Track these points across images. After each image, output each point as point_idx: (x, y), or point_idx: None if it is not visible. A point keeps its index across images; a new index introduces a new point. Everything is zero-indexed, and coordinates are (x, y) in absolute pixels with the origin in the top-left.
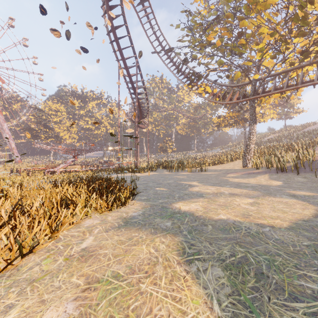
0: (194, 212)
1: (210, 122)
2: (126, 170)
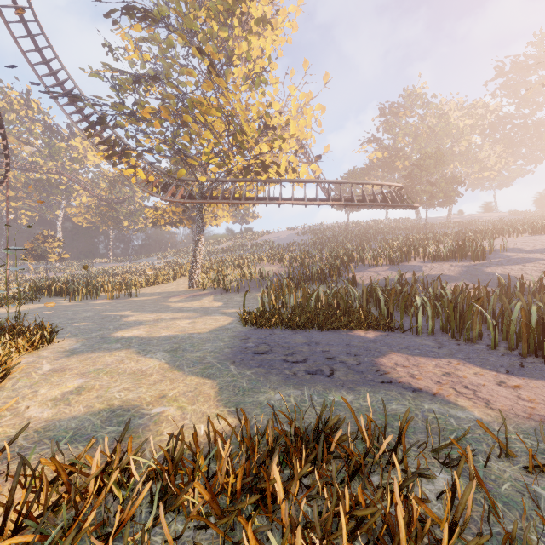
0: (139, 336)
1: (141, 213)
2: None
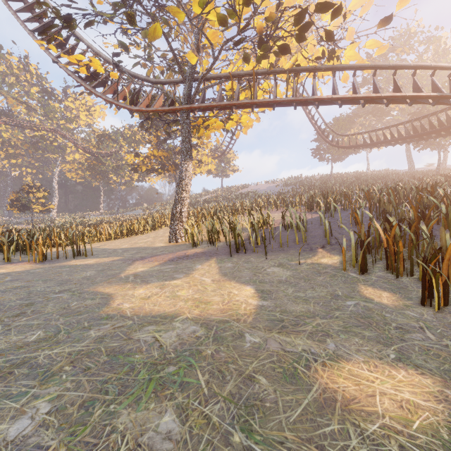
0: None
1: (127, 166)
2: None
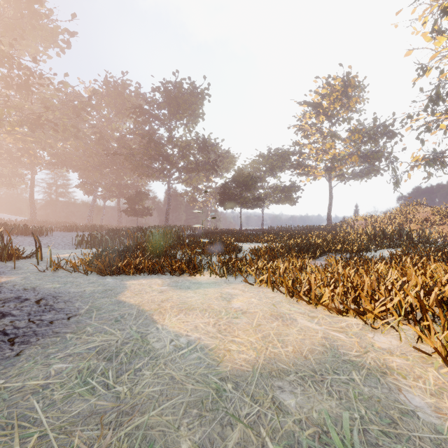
0: None
1: None
2: None
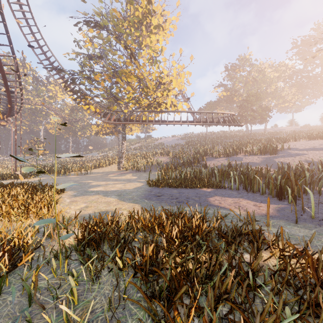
0: (101, 190)
1: (88, 127)
2: (7, 177)
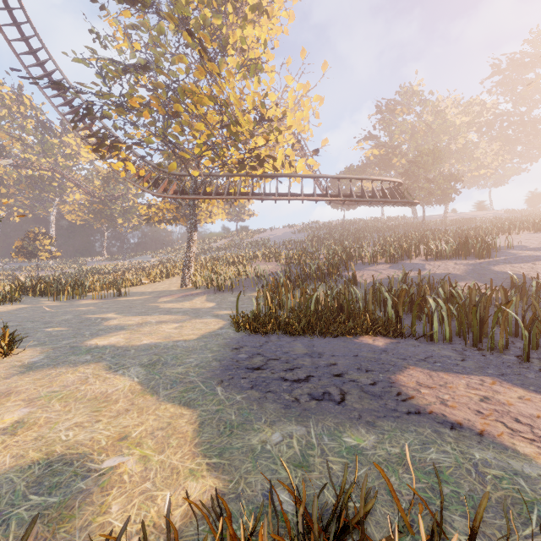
0: (116, 344)
1: (135, 210)
2: None
